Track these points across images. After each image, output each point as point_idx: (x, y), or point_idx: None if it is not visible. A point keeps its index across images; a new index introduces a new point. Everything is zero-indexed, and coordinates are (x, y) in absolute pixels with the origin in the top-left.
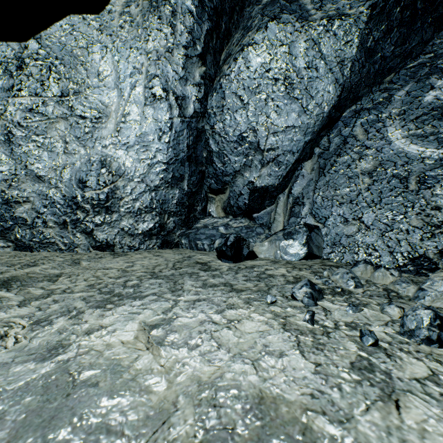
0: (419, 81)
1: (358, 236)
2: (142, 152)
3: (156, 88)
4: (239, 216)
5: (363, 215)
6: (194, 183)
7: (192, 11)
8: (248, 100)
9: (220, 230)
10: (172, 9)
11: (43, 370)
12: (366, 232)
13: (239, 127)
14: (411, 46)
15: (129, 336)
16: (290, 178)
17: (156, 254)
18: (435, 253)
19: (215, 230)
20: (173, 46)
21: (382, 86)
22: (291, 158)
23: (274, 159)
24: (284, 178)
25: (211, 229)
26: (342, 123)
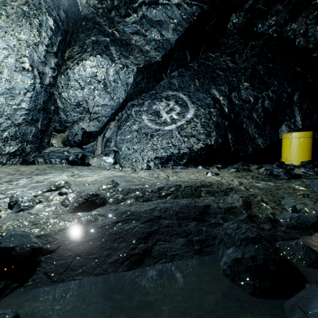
0: (152, 100)
1: (133, 154)
2: (10, 100)
3: (26, 64)
4: (75, 147)
5: (135, 147)
6: (45, 124)
7: (52, 28)
8: (84, 86)
9: (65, 153)
10: (39, 22)
11: (45, 183)
12: (136, 153)
13: (78, 98)
14: (150, 86)
15: (65, 178)
16: (104, 128)
17: (25, 166)
18: (153, 158)
19: (62, 154)
20: (39, 43)
21: (141, 97)
22: (105, 119)
23: (97, 118)
24: (101, 128)
25: (59, 153)
26: (127, 108)
